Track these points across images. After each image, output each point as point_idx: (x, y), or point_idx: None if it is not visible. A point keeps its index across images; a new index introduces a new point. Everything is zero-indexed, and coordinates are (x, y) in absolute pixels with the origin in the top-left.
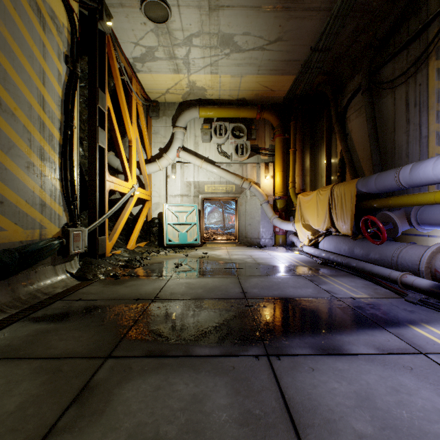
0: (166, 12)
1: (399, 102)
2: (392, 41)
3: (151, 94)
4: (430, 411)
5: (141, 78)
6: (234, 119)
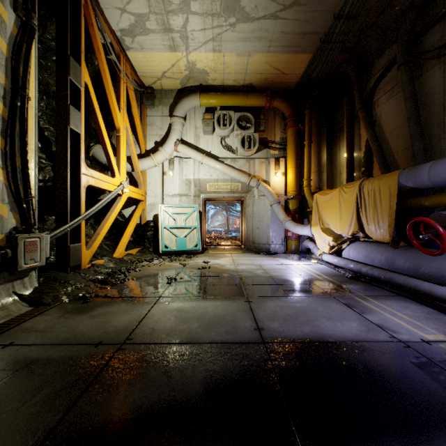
0: None
1: None
2: None
3: (145, 79)
4: None
5: (132, 57)
6: (240, 109)
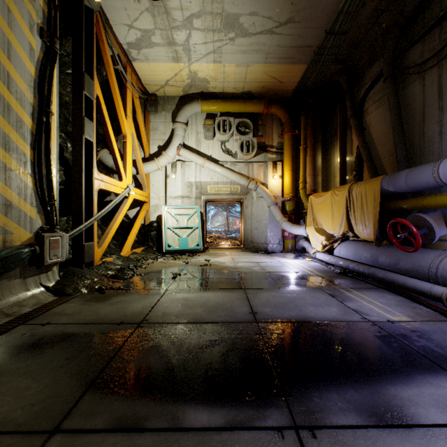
0: None
1: (429, 88)
2: (421, 19)
3: (149, 87)
4: None
5: (138, 67)
6: (239, 115)
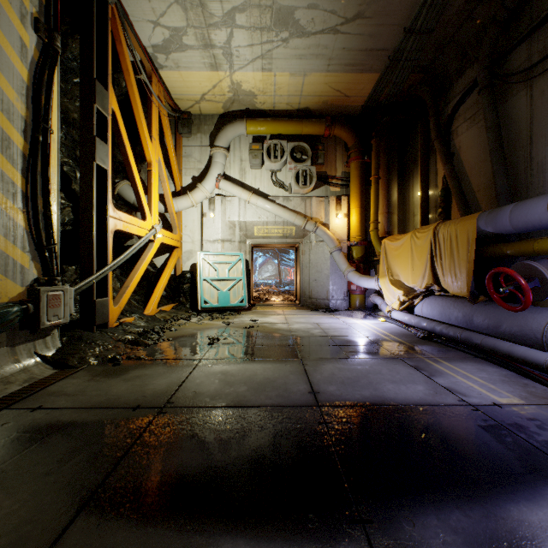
0: None
1: (539, 100)
2: (528, 12)
3: (181, 102)
4: None
5: (166, 77)
6: (294, 138)
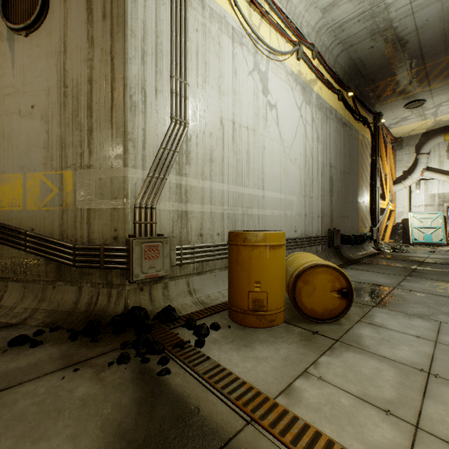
0: (422, 102)
1: None
2: None
3: (396, 135)
4: None
5: (392, 130)
6: None
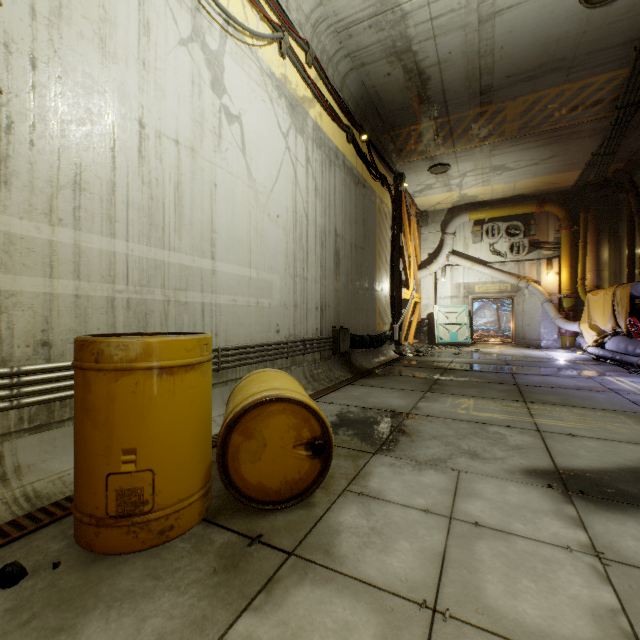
0: (447, 168)
1: None
2: None
3: (422, 207)
4: (566, 381)
5: (416, 200)
6: (509, 216)
